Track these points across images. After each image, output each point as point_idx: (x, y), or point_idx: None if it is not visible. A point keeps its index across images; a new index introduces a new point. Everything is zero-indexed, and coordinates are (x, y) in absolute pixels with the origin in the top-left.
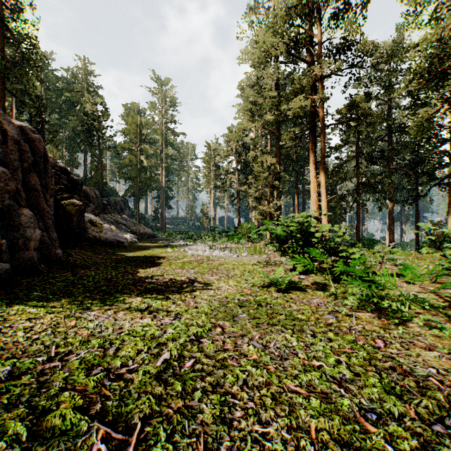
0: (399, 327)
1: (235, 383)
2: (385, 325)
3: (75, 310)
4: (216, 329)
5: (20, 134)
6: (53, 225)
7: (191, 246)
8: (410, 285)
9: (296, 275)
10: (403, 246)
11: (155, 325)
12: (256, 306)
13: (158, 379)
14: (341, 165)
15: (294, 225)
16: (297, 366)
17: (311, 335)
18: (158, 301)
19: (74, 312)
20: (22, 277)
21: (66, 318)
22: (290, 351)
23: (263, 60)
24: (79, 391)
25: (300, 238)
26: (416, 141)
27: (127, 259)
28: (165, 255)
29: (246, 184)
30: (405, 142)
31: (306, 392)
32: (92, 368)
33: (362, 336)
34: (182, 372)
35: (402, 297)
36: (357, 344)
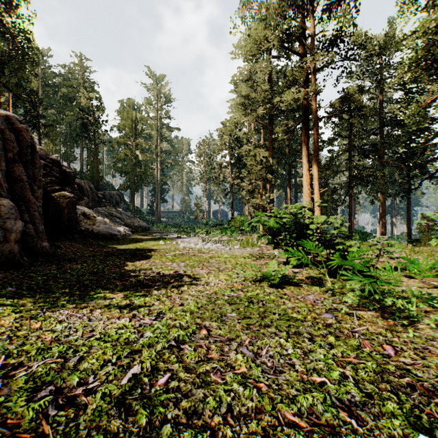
0: (409, 329)
1: (217, 410)
2: (390, 326)
3: (47, 308)
4: (201, 331)
5: (4, 123)
6: (42, 217)
7: (184, 238)
8: (410, 279)
9: (289, 268)
10: (394, 239)
11: (132, 327)
12: (247, 304)
13: (119, 404)
14: (333, 159)
15: (288, 216)
16: (295, 384)
17: (309, 340)
18: (142, 297)
19: (45, 311)
20: (1, 271)
21: (33, 318)
22: (285, 362)
23: (255, 53)
24: (10, 426)
25: (294, 230)
26: (408, 135)
27: (118, 252)
28: (156, 248)
29: (240, 177)
30: (397, 136)
31: (307, 425)
32: (41, 387)
33: (367, 340)
34: (151, 393)
35: (404, 293)
36: (363, 351)
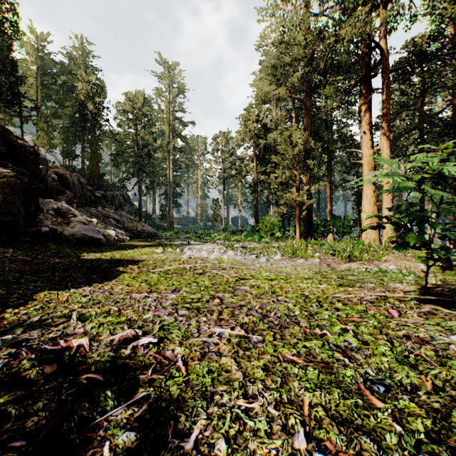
0: None
1: None
2: None
3: None
4: None
5: None
6: None
7: (194, 245)
8: None
9: None
10: None
11: None
12: None
13: None
14: (399, 137)
15: None
16: None
17: None
18: None
19: None
20: None
21: None
22: None
23: None
24: None
25: None
26: None
27: (70, 265)
28: (145, 258)
29: (266, 172)
30: None
31: None
32: None
33: None
34: None
35: None
36: None
